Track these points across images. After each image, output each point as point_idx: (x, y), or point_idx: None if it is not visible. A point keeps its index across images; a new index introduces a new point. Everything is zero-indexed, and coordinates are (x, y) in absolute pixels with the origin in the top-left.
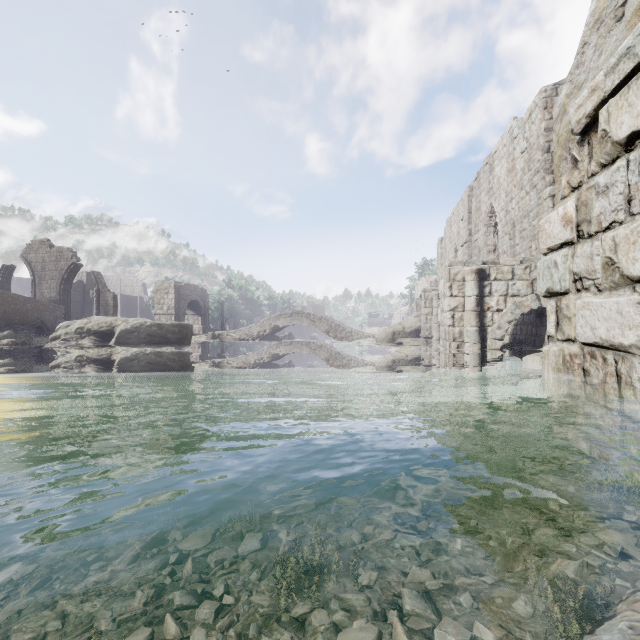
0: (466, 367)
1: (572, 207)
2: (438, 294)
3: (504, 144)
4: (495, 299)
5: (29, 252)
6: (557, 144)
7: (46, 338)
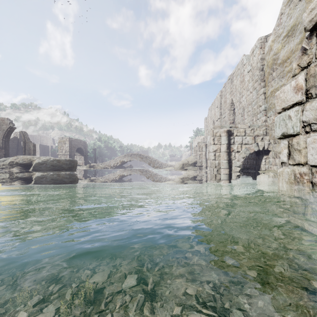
0: (221, 181)
1: (302, 79)
2: (205, 144)
3: (238, 68)
4: (236, 146)
5: None
6: (267, 66)
7: None
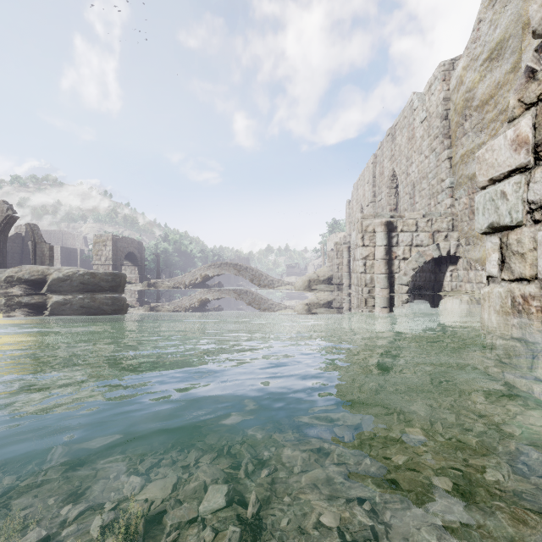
0: (376, 310)
1: (528, 126)
2: (348, 247)
3: (405, 116)
4: (401, 249)
5: None
6: (454, 112)
7: None
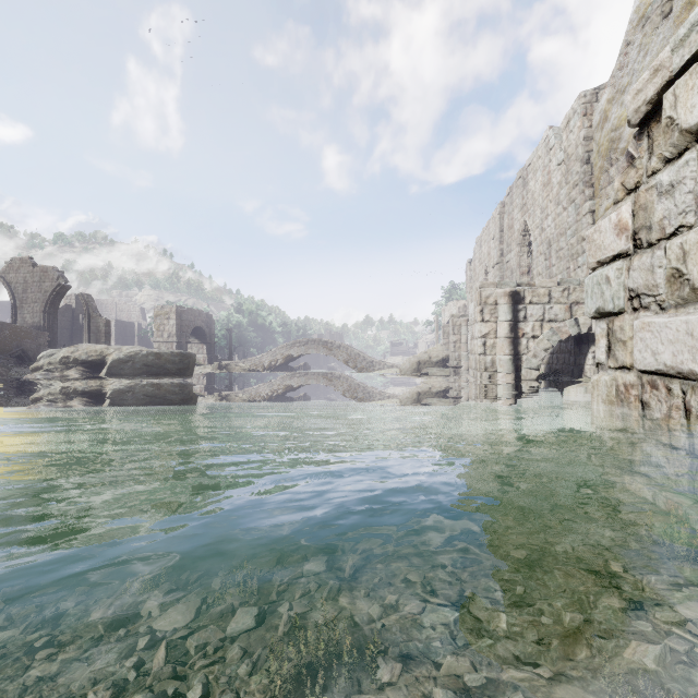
0: (499, 400)
1: (628, 212)
2: (467, 320)
3: (539, 156)
4: (530, 324)
5: (8, 271)
6: (597, 154)
7: (27, 369)
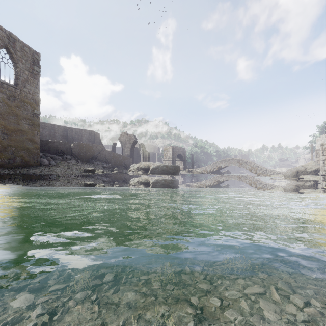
0: None
1: None
2: None
3: None
4: None
5: (121, 137)
6: None
7: (126, 170)
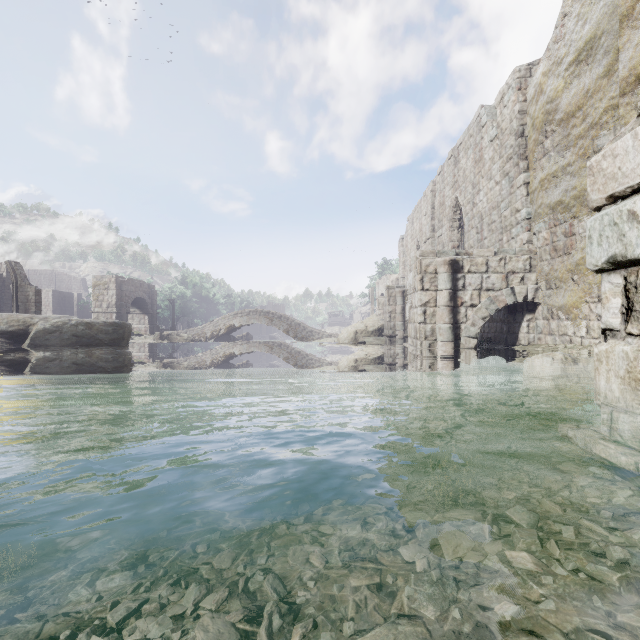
0: (439, 368)
1: None
2: (402, 291)
3: (470, 134)
4: (469, 293)
5: None
6: (532, 127)
7: None
